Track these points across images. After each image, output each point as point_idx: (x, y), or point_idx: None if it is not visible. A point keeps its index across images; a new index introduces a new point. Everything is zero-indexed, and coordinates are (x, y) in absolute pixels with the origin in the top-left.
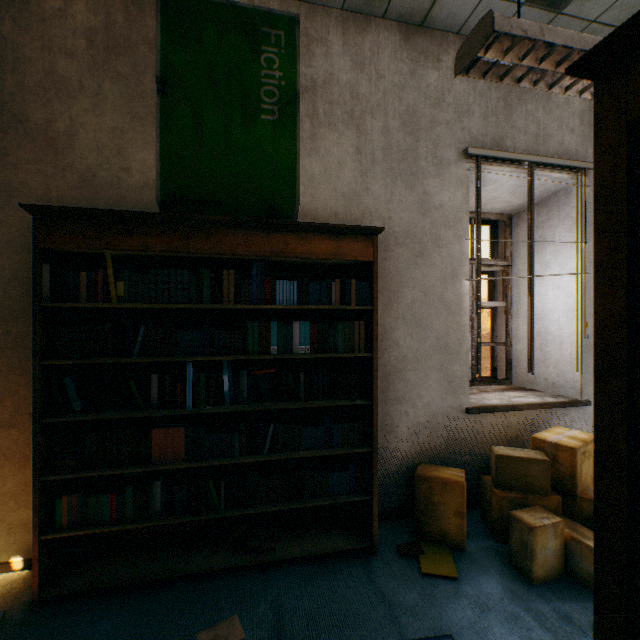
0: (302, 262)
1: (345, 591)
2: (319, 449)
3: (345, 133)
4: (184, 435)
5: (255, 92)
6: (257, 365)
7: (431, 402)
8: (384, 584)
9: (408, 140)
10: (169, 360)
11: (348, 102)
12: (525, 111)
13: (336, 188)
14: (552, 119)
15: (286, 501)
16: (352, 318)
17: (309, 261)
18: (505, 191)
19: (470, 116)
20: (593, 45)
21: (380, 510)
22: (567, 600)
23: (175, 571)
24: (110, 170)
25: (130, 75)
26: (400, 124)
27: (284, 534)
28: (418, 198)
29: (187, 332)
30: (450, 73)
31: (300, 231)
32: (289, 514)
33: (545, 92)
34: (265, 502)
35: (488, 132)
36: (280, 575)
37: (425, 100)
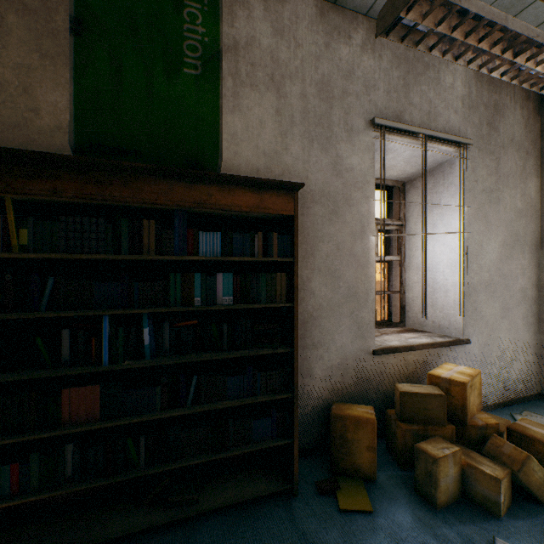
0: (225, 215)
1: (269, 538)
2: (242, 398)
3: (266, 94)
4: (99, 393)
5: (178, 45)
6: (179, 317)
7: (343, 346)
8: (306, 526)
9: (323, 106)
10: (82, 314)
11: (269, 65)
12: (420, 91)
13: (258, 146)
14: (441, 100)
15: (209, 452)
16: (273, 270)
17: (232, 214)
18: (402, 160)
19: (376, 90)
20: (499, 18)
21: (298, 448)
22: (467, 522)
23: (89, 539)
24: (15, 109)
25: (39, 10)
26: (316, 91)
27: (207, 483)
28: (332, 160)
29: (103, 284)
30: (359, 50)
31: (224, 183)
32: (212, 461)
33: (435, 76)
34: (188, 455)
35: (391, 106)
36: (203, 528)
37: (338, 72)
